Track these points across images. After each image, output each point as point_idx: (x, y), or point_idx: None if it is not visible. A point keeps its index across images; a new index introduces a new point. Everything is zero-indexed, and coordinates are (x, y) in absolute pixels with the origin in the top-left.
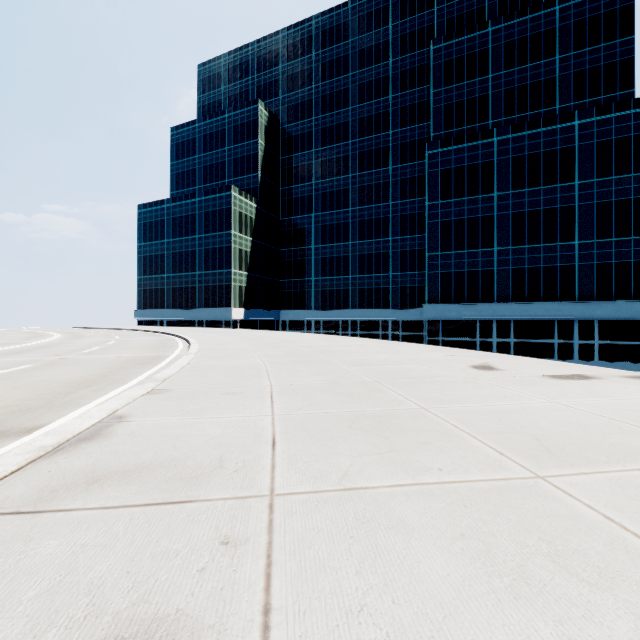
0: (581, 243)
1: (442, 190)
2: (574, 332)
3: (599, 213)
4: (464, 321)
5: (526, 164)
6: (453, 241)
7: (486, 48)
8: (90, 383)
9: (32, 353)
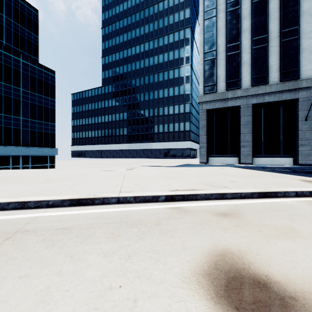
0: (24, 119)
1: None
2: (20, 161)
3: (31, 107)
4: None
5: None
6: None
7: None
8: None
9: None
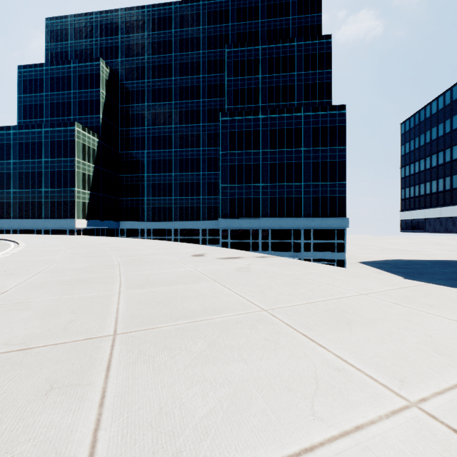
0: (305, 184)
1: (230, 144)
2: (301, 236)
3: (313, 167)
4: (243, 229)
5: (277, 134)
6: (237, 178)
7: (258, 58)
8: None
9: None
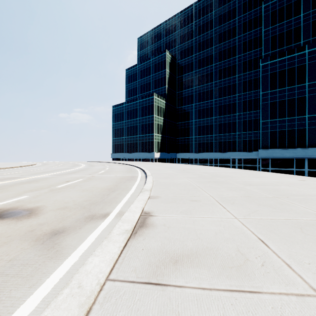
0: None
1: (270, 84)
2: None
3: None
4: (285, 159)
5: None
6: (278, 113)
7: None
8: (113, 189)
9: (79, 173)
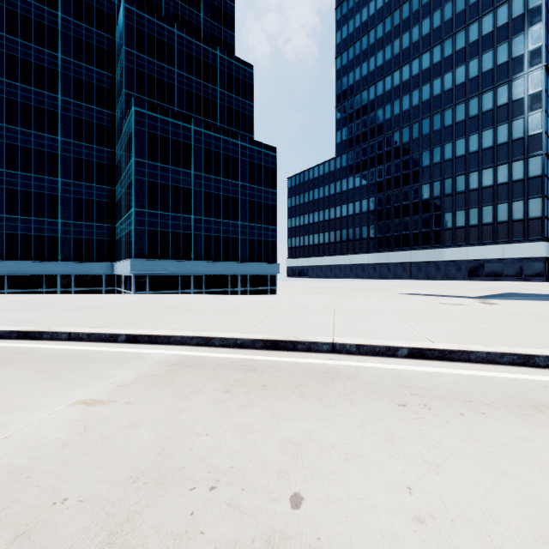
0: (242, 224)
1: (149, 151)
2: (238, 283)
3: (250, 206)
4: (169, 275)
5: (213, 157)
6: (159, 202)
7: (173, 44)
8: None
9: None
